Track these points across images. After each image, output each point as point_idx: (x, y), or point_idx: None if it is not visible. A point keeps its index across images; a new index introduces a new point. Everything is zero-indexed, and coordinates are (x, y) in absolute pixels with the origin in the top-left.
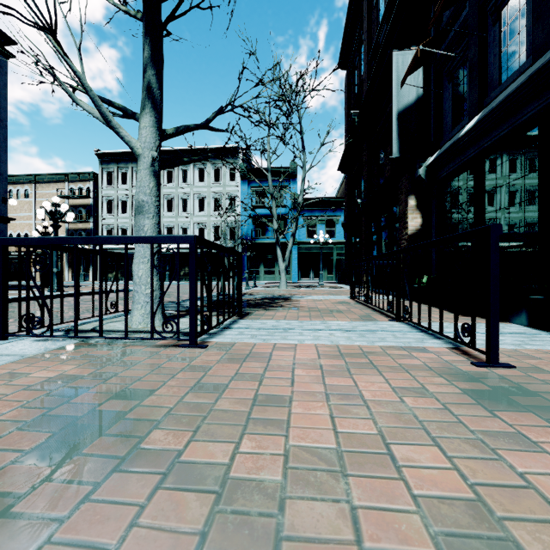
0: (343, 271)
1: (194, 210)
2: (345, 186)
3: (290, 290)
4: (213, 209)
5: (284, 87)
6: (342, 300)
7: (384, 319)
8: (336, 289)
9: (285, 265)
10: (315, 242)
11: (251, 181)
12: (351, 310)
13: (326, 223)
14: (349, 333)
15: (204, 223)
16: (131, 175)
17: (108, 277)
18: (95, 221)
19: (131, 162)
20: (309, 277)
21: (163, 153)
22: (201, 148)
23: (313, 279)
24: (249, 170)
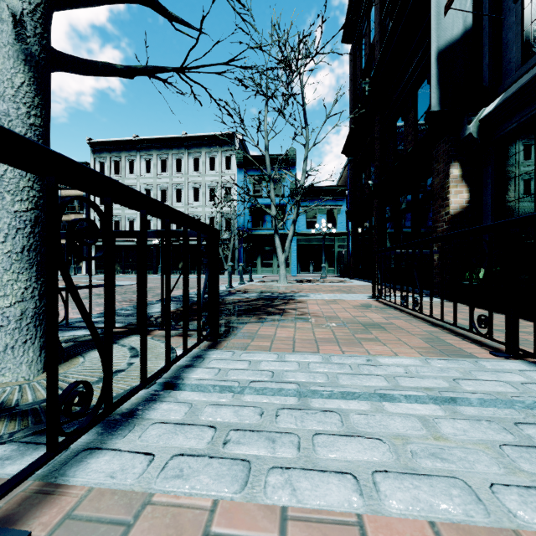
0: (345, 263)
1: (189, 201)
2: (350, 170)
3: (290, 286)
4: (208, 199)
5: (284, 46)
6: (363, 301)
7: (473, 347)
8: (344, 284)
9: (285, 256)
10: (316, 233)
11: (248, 170)
12: (393, 323)
13: (327, 213)
14: (473, 422)
15: (199, 214)
16: (124, 165)
17: (101, 270)
18: (88, 212)
19: (123, 151)
20: (309, 270)
21: (157, 141)
22: (196, 135)
23: (313, 272)
24: (246, 158)
